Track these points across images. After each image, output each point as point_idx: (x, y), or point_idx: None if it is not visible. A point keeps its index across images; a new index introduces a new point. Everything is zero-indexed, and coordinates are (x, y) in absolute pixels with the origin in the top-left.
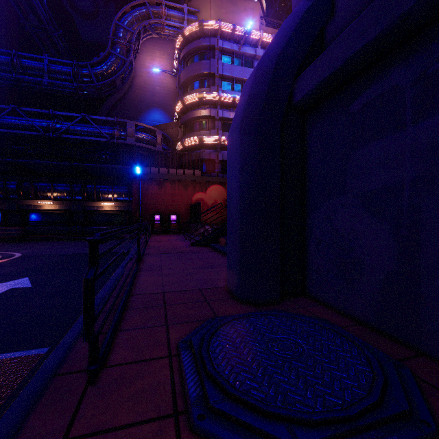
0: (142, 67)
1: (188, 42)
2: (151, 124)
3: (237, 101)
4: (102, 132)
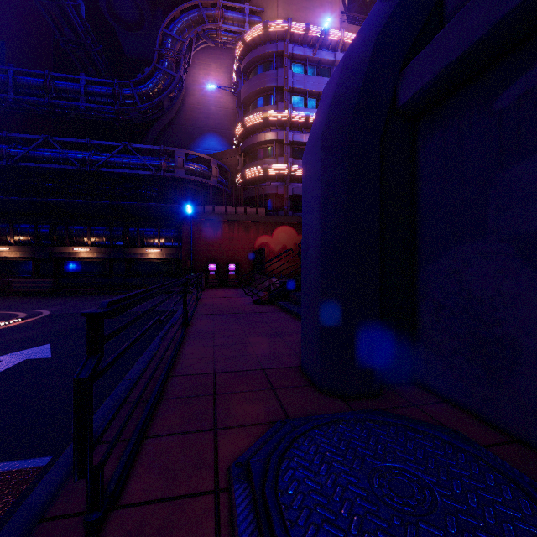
0: (194, 84)
1: (250, 50)
2: (205, 153)
3: (311, 120)
4: (147, 163)
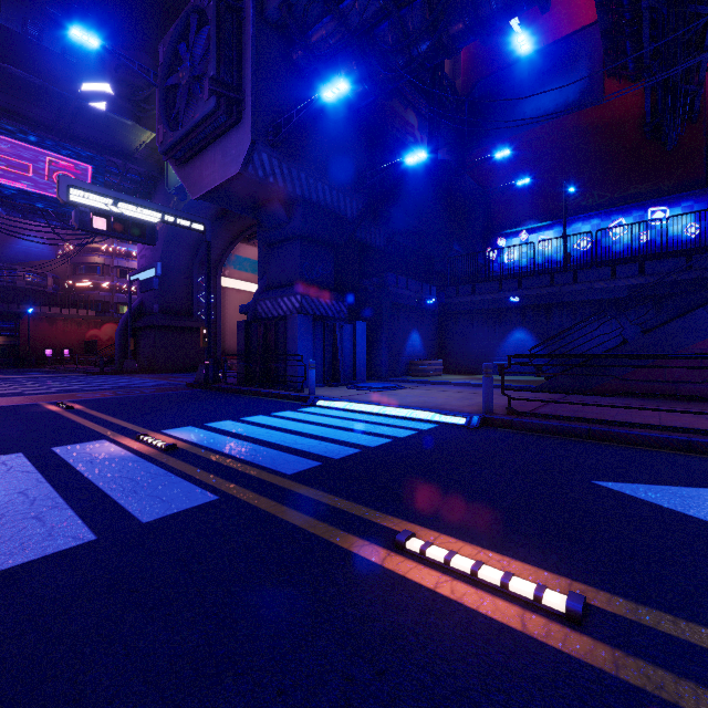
0: None
1: None
2: (25, 249)
3: (133, 254)
4: None
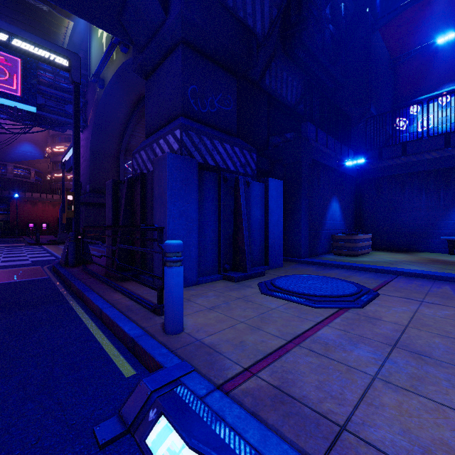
0: None
1: None
2: (22, 154)
3: None
4: None
